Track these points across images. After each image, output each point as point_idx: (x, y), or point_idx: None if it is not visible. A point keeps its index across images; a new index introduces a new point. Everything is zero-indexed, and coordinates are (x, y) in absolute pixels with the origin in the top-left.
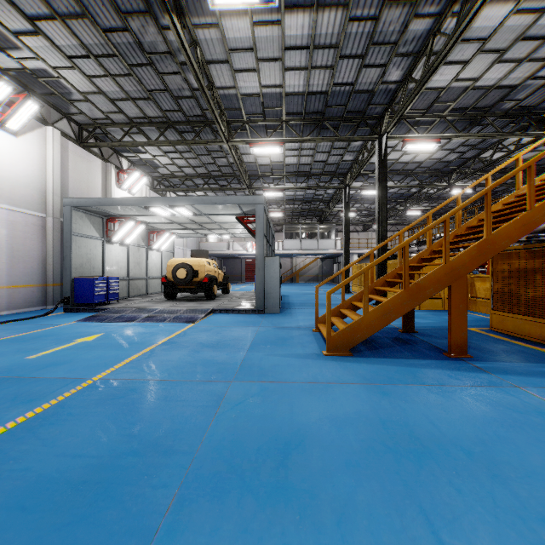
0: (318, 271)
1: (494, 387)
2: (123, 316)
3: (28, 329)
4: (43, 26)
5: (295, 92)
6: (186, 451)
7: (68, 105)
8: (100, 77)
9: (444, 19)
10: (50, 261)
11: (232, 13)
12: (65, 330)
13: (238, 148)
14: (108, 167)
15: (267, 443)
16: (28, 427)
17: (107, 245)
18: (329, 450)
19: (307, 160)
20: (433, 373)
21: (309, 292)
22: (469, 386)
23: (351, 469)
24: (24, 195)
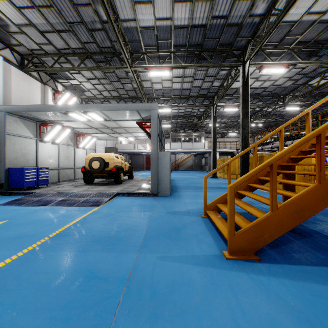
0: (192, 163)
1: None
2: (41, 199)
3: None
4: None
5: (181, 25)
6: None
7: (9, 37)
8: (27, 9)
9: None
10: None
11: None
12: None
13: (139, 76)
14: (46, 88)
15: None
16: None
17: (40, 143)
18: None
19: (188, 86)
20: None
21: (188, 177)
22: None
23: None
24: None
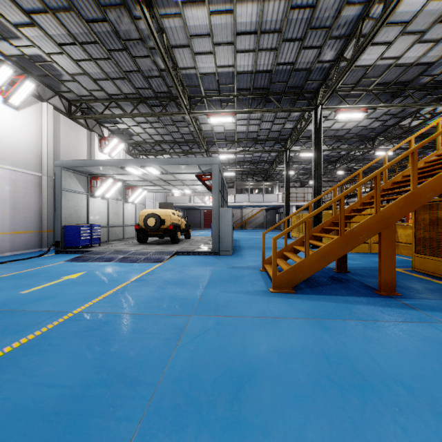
0: (263, 219)
1: (423, 323)
2: (102, 257)
3: (25, 267)
4: (37, 19)
5: (244, 71)
6: (149, 383)
7: (59, 84)
8: (84, 61)
9: (372, 5)
10: (45, 212)
11: (192, 4)
12: (54, 269)
13: (198, 119)
14: (92, 135)
15: (222, 375)
16: (13, 356)
17: (91, 199)
18: (279, 383)
19: (255, 128)
20: (366, 309)
21: (256, 237)
22: (401, 321)
23: (300, 404)
24: (23, 158)
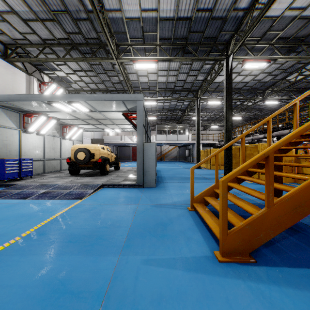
0: (176, 154)
1: None
2: (22, 192)
3: None
4: None
5: (167, 17)
6: None
7: None
8: None
9: None
10: None
11: None
12: None
13: (126, 68)
14: (31, 79)
15: None
16: None
17: (24, 134)
18: None
19: (173, 79)
20: None
21: (173, 168)
22: None
23: None
24: None
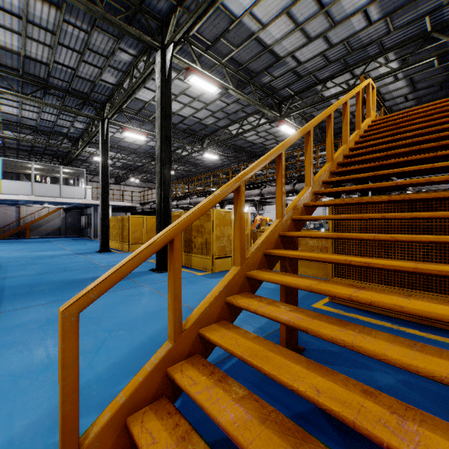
0: (60, 223)
1: None
2: None
3: None
4: None
5: None
6: None
7: None
8: None
9: None
10: None
11: None
12: None
13: None
14: None
15: None
16: None
17: None
18: None
19: (42, 54)
20: None
21: (46, 254)
22: None
23: None
24: None
